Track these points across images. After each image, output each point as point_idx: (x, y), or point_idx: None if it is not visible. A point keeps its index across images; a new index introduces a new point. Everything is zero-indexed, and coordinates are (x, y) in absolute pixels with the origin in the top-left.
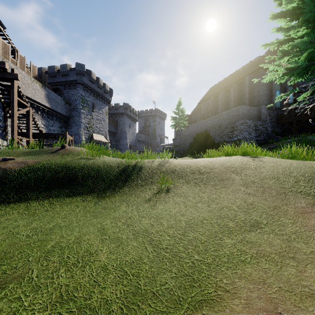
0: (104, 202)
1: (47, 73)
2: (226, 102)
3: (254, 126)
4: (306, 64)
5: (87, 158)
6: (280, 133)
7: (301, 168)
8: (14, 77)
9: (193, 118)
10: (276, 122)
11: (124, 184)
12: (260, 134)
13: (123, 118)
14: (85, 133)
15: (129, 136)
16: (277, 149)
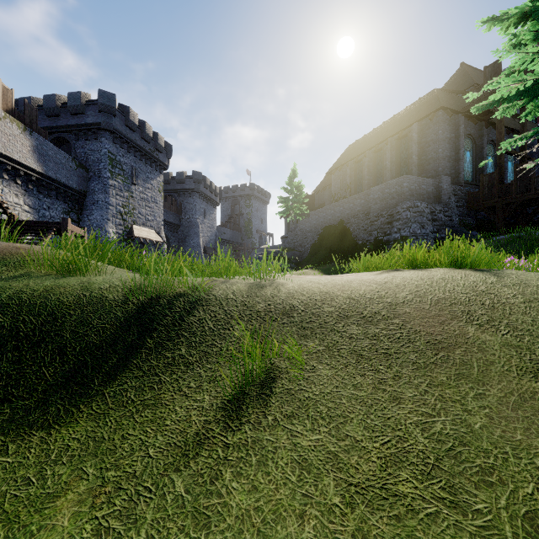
0: (12, 457)
1: (41, 108)
2: (377, 170)
3: (430, 213)
4: None
5: (45, 274)
6: (473, 226)
7: None
8: None
9: (318, 200)
10: (466, 206)
11: (131, 361)
12: (440, 227)
13: (192, 199)
14: (118, 224)
15: (204, 232)
16: None
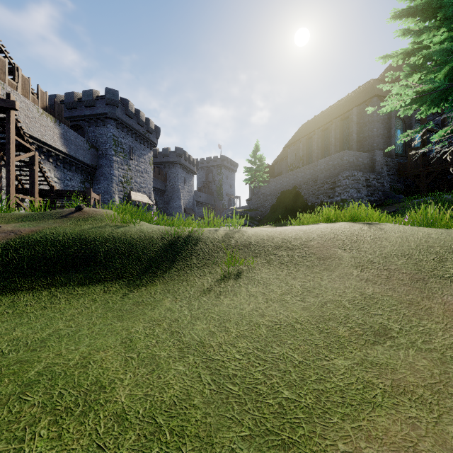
0: (137, 293)
1: (63, 102)
2: (324, 145)
3: (365, 180)
4: (446, 85)
5: (116, 225)
6: (402, 190)
7: (446, 240)
8: (9, 106)
9: (276, 169)
10: (396, 175)
11: (171, 265)
12: (374, 192)
13: (175, 169)
14: (120, 191)
15: (184, 195)
16: (400, 214)
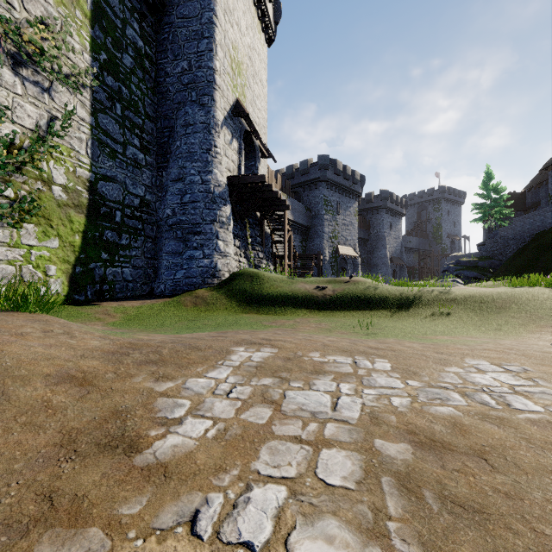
0: (396, 317)
1: (284, 175)
2: None
3: None
4: None
5: (373, 286)
6: None
7: None
8: (286, 208)
9: (530, 198)
10: None
11: (408, 307)
12: None
13: (379, 215)
14: (329, 246)
15: (390, 243)
16: None
